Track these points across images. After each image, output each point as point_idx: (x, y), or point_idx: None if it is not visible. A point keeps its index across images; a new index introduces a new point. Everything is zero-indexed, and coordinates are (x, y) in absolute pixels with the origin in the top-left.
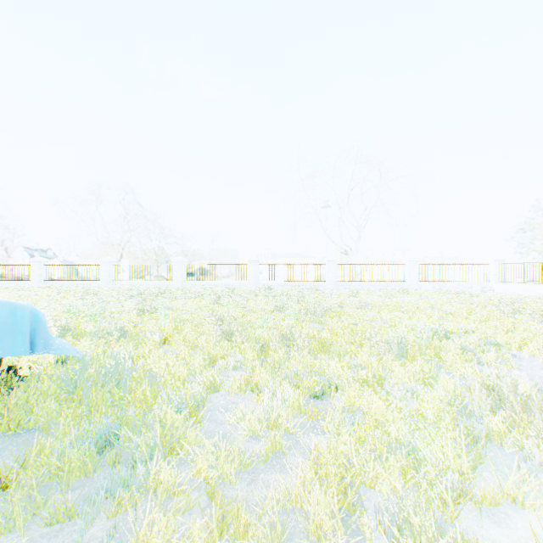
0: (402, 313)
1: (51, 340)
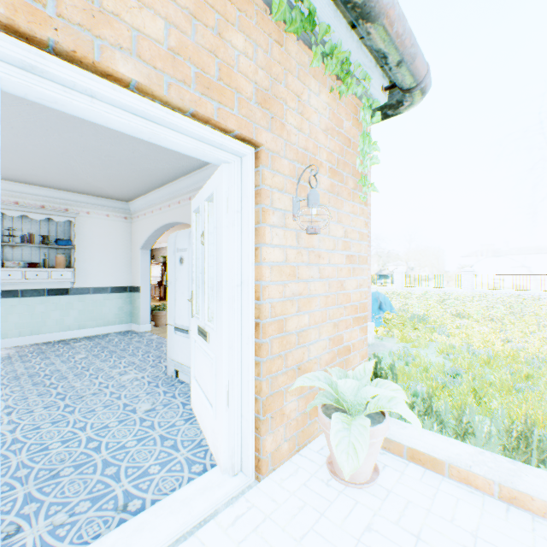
0: None
1: (393, 309)
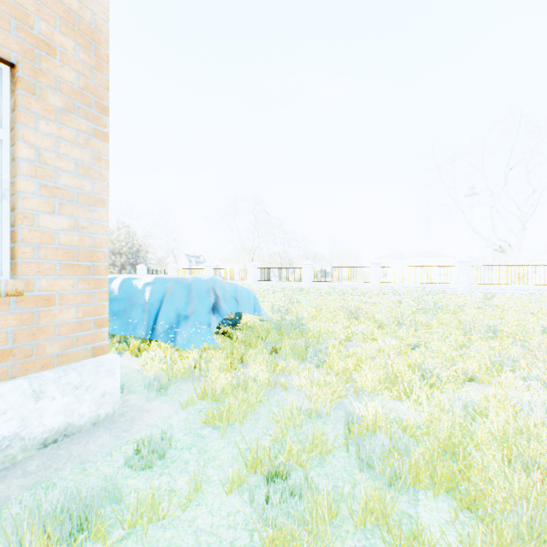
0: (530, 315)
1: (260, 309)
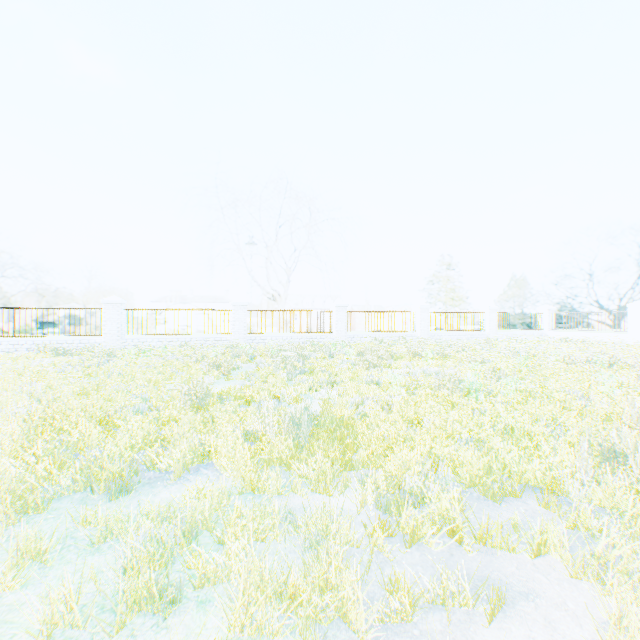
0: None
1: None
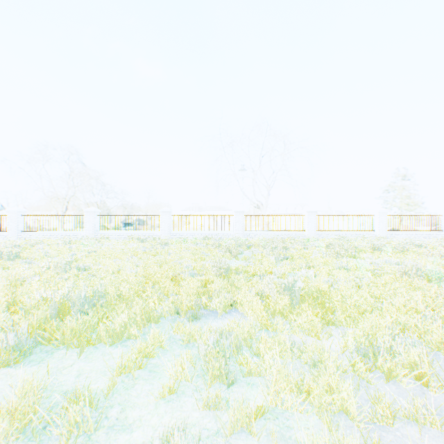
0: None
1: None
